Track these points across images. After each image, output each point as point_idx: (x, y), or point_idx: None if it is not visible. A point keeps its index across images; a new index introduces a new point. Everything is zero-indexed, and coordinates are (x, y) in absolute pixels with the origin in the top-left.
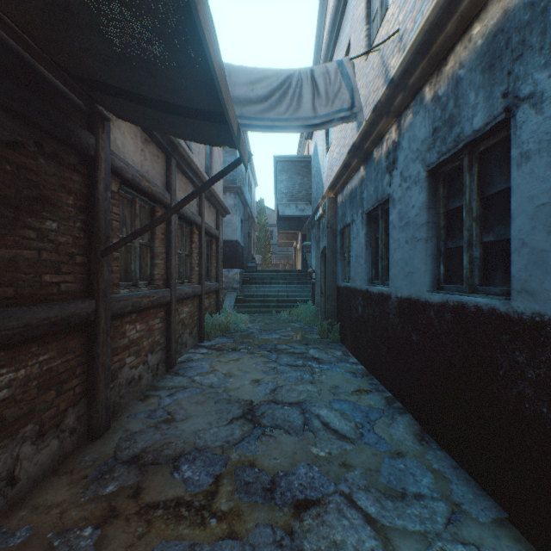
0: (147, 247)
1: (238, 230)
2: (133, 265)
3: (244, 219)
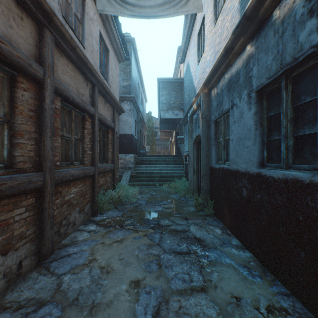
0: (2, 122)
1: (132, 127)
2: None
3: (138, 120)
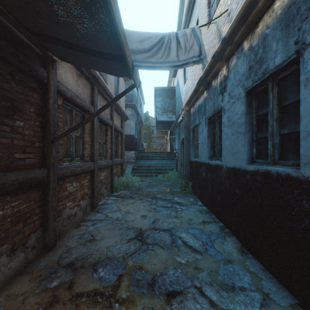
0: (80, 138)
1: (133, 129)
2: (71, 148)
3: (137, 122)
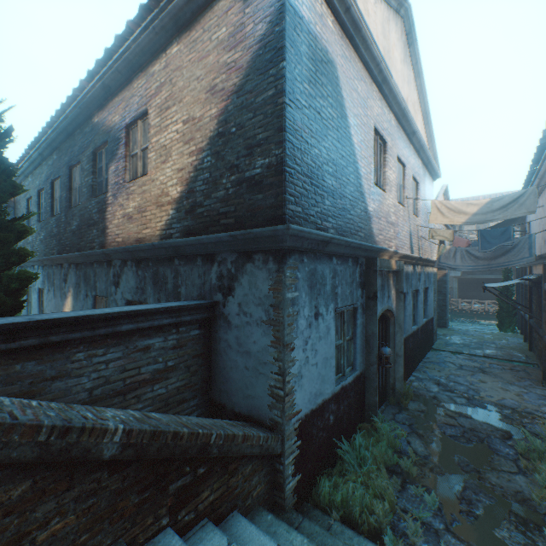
0: None
1: None
2: None
3: None
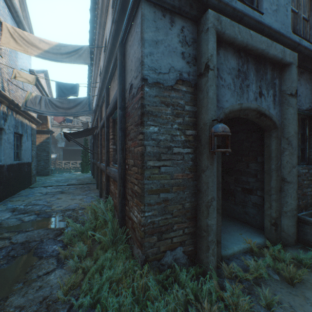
0: None
1: None
2: None
3: None
